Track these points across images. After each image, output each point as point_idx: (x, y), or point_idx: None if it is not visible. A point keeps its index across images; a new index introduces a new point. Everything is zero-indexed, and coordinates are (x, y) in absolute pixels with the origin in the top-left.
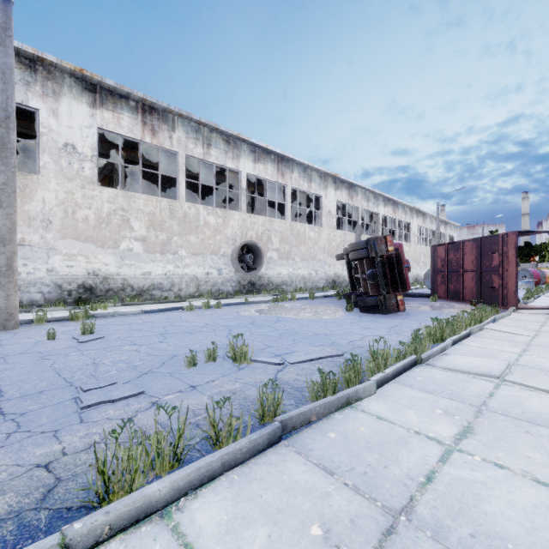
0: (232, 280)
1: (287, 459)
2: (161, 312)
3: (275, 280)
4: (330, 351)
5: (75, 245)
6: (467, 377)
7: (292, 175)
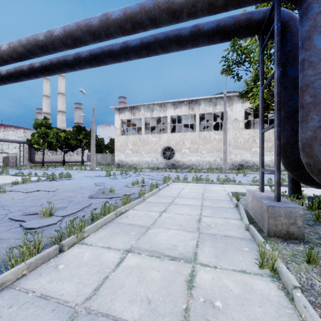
0: None
1: None
2: (267, 174)
3: None
4: None
5: (237, 151)
6: None
7: None
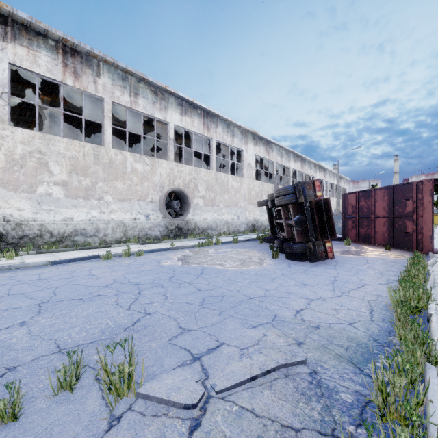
0: (160, 225)
1: None
2: (73, 262)
3: (201, 225)
4: (280, 347)
5: None
6: None
7: (216, 129)
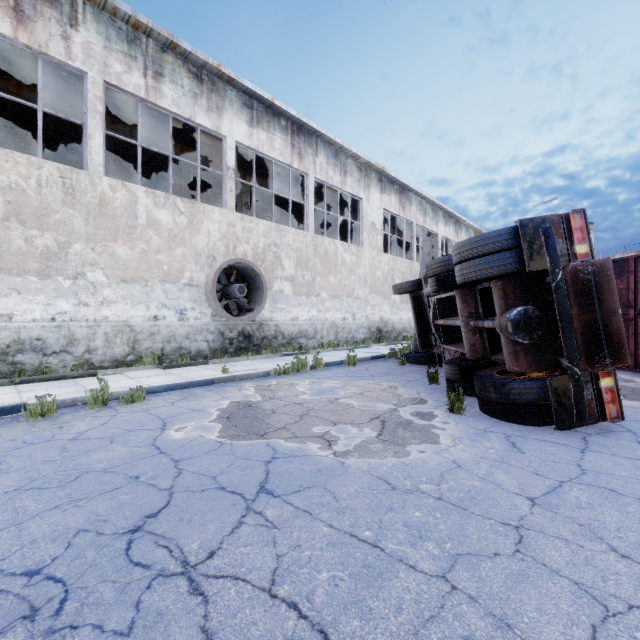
0: (208, 331)
1: None
2: None
3: (288, 330)
4: None
5: None
6: None
7: (315, 158)
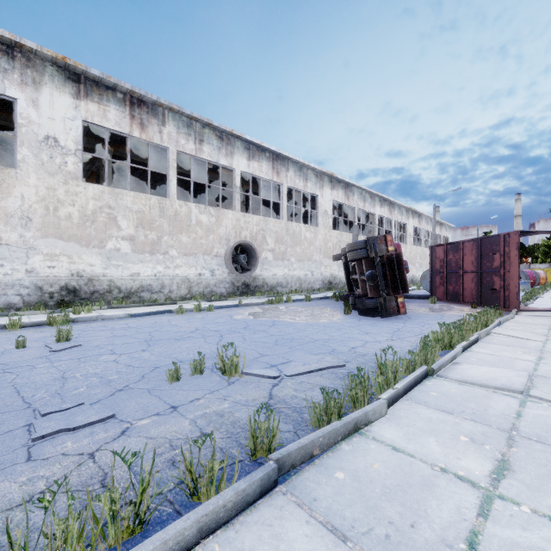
0: (226, 282)
1: (285, 515)
2: (149, 316)
3: (270, 282)
4: (331, 360)
5: (58, 245)
6: (487, 391)
7: (287, 173)
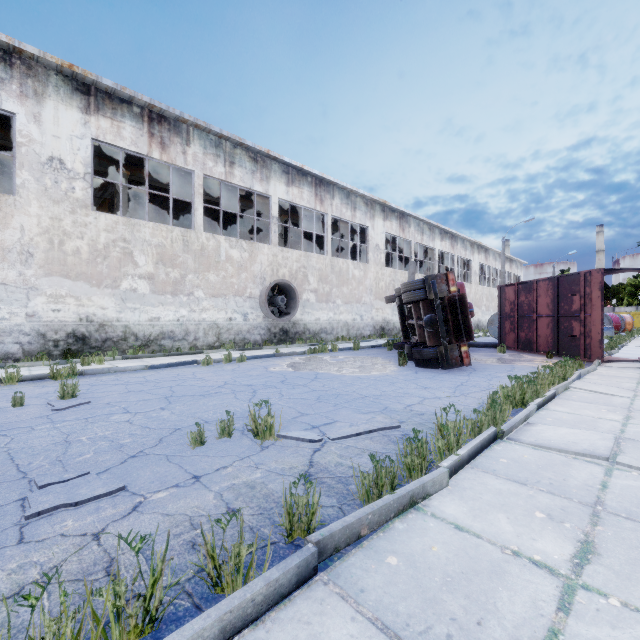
0: (261, 328)
1: (326, 610)
2: (170, 367)
3: (313, 327)
4: (383, 421)
5: (64, 284)
6: (566, 457)
7: (332, 201)
